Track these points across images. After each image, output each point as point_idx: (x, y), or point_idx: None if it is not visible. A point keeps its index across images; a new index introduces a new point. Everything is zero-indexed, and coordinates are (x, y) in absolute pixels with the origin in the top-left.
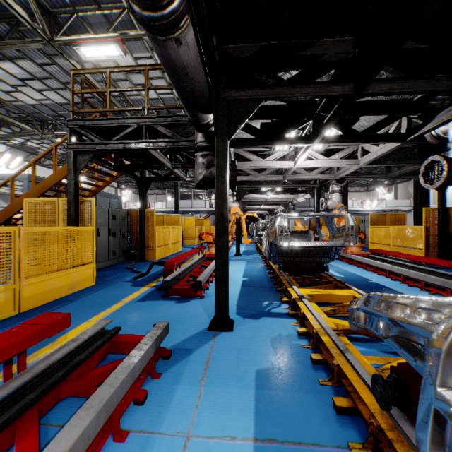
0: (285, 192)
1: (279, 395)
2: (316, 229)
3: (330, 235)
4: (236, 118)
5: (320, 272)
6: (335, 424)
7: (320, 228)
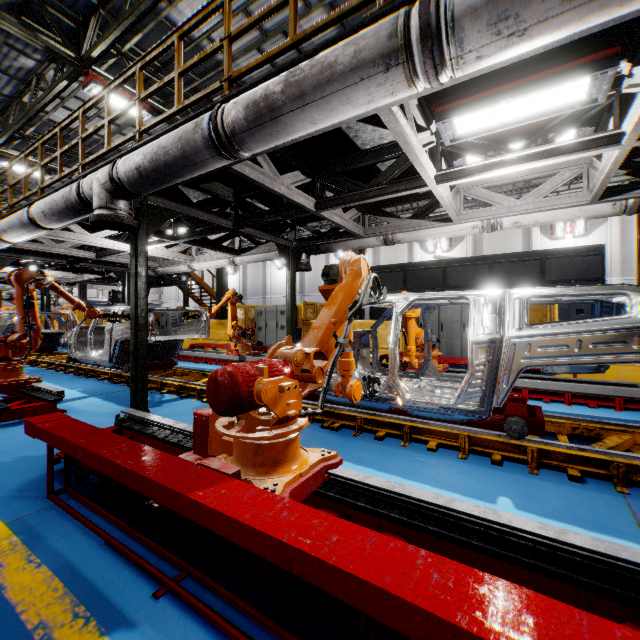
0: (6, 283)
1: (36, 373)
2: (47, 323)
3: (60, 327)
4: (0, 266)
5: (52, 351)
6: (56, 372)
7: (52, 323)
